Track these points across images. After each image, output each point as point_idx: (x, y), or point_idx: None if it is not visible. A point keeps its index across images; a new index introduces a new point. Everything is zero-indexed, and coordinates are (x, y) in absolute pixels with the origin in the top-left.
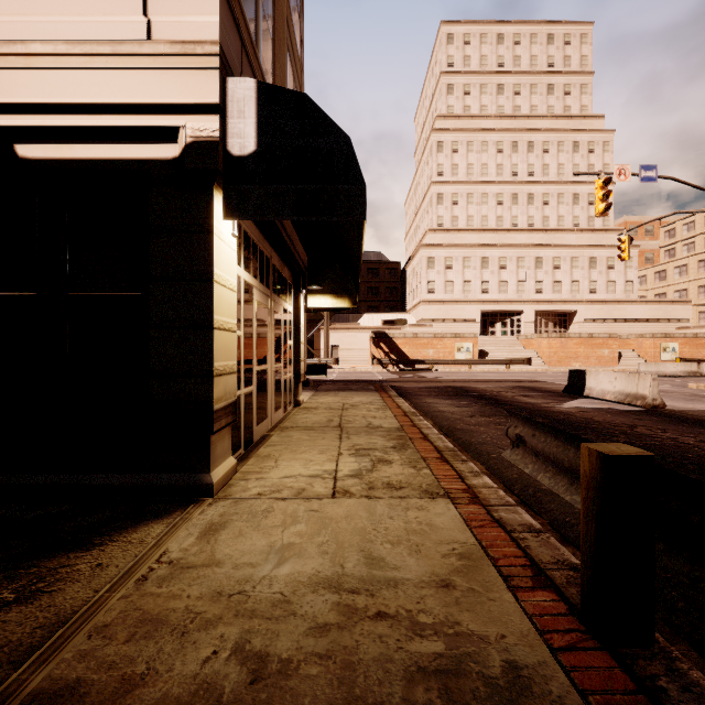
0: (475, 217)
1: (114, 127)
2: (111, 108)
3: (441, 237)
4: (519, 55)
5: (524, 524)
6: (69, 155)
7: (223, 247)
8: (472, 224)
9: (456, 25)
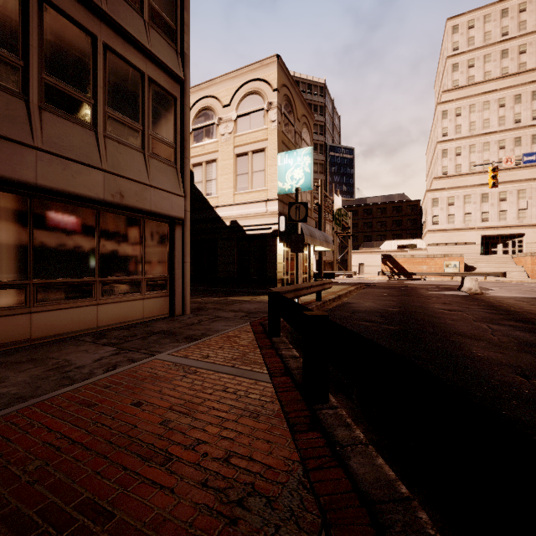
0: (477, 162)
1: (261, 228)
2: (261, 225)
3: (444, 182)
4: (524, 20)
5: (327, 298)
6: (254, 233)
7: (279, 247)
8: (473, 168)
9: (460, 17)
